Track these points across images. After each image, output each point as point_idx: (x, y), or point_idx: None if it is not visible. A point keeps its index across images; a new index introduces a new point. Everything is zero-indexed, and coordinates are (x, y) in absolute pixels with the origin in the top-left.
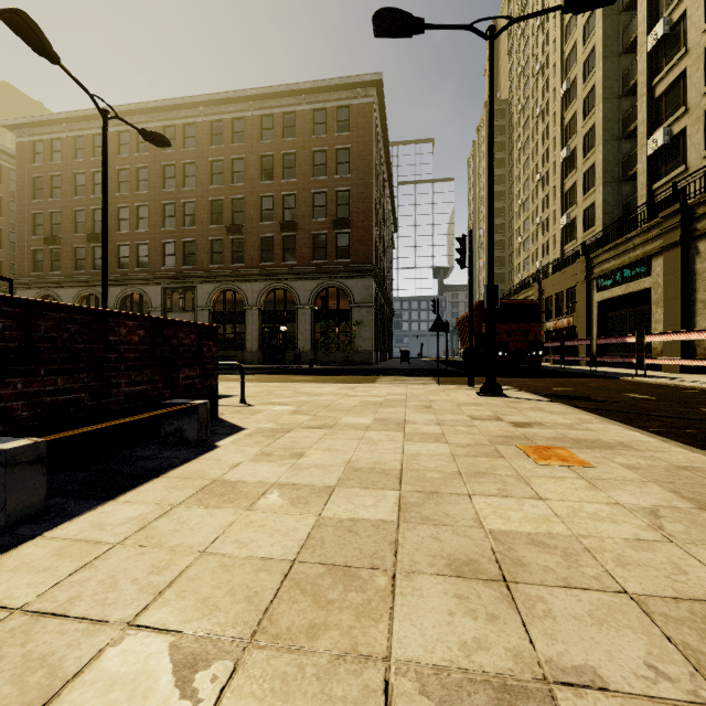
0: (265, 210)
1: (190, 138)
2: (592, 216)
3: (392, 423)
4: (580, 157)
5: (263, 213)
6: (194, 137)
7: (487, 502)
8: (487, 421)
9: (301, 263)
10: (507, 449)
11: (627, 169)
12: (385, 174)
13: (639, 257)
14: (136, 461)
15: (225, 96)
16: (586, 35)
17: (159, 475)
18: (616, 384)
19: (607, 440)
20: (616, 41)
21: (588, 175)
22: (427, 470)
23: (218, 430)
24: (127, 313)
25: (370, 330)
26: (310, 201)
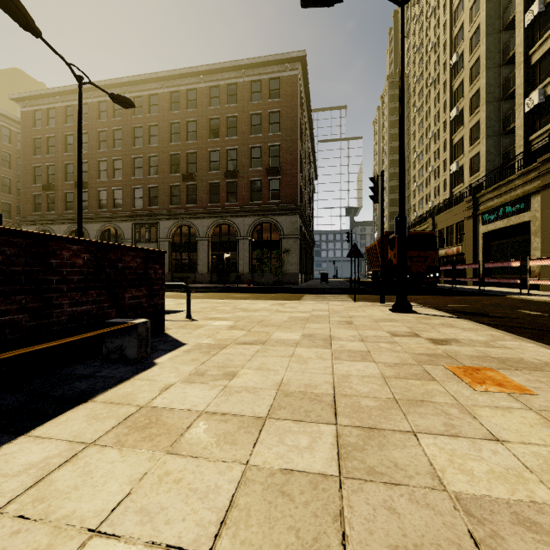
0: (212, 161)
1: (154, 106)
2: (477, 164)
3: (319, 338)
4: (467, 116)
5: (211, 164)
6: (157, 105)
7: (437, 445)
8: (406, 338)
9: (241, 203)
10: (436, 370)
11: (506, 124)
12: (308, 133)
13: (519, 196)
14: (71, 381)
15: (181, 72)
16: (471, 17)
17: (87, 400)
18: (505, 301)
19: (530, 360)
20: (497, 20)
21: (473, 131)
22: (361, 396)
23: (160, 346)
24: (70, 238)
25: (296, 256)
26: (248, 154)
